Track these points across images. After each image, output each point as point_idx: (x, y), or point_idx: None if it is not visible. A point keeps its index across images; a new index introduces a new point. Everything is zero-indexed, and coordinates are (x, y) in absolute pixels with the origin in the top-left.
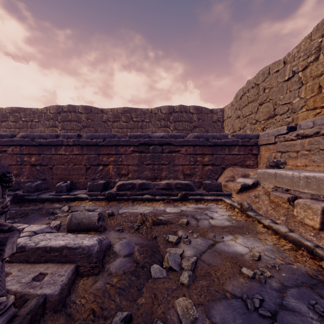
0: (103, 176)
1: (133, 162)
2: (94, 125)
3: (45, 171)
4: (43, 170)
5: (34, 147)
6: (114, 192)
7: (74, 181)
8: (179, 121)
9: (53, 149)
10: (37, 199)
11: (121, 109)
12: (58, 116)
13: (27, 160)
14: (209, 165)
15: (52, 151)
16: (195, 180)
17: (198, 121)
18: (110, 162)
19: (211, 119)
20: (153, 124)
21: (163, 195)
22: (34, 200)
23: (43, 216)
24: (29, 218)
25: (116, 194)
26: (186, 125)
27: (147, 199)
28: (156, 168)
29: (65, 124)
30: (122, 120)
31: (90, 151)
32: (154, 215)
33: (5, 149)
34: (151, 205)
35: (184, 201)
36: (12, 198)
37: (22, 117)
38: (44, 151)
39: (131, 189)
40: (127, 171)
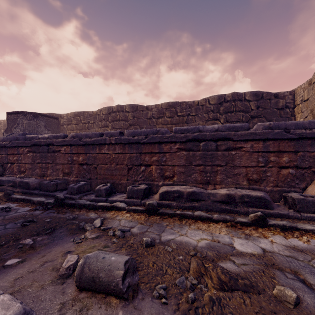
0: (145, 178)
1: (179, 162)
2: (140, 123)
3: (90, 171)
4: (89, 170)
5: (81, 146)
6: (155, 203)
7: (116, 183)
8: (232, 112)
9: (97, 148)
10: (75, 205)
11: (166, 104)
12: (109, 116)
13: (75, 159)
14: (290, 168)
15: (97, 150)
16: (266, 188)
17: (257, 110)
18: (153, 162)
19: (275, 105)
20: (199, 118)
21: (222, 211)
22: (72, 205)
23: (71, 233)
24: (54, 236)
25: (158, 203)
26: (241, 115)
27: (200, 217)
28: (208, 170)
29: (114, 123)
30: (167, 115)
31: (132, 150)
32: (216, 255)
33: (59, 149)
34: (207, 229)
35: (259, 228)
36: (54, 201)
37: (81, 120)
38: (89, 150)
39: (177, 198)
40: (172, 173)
